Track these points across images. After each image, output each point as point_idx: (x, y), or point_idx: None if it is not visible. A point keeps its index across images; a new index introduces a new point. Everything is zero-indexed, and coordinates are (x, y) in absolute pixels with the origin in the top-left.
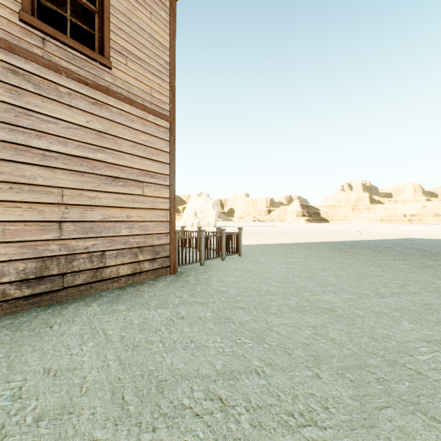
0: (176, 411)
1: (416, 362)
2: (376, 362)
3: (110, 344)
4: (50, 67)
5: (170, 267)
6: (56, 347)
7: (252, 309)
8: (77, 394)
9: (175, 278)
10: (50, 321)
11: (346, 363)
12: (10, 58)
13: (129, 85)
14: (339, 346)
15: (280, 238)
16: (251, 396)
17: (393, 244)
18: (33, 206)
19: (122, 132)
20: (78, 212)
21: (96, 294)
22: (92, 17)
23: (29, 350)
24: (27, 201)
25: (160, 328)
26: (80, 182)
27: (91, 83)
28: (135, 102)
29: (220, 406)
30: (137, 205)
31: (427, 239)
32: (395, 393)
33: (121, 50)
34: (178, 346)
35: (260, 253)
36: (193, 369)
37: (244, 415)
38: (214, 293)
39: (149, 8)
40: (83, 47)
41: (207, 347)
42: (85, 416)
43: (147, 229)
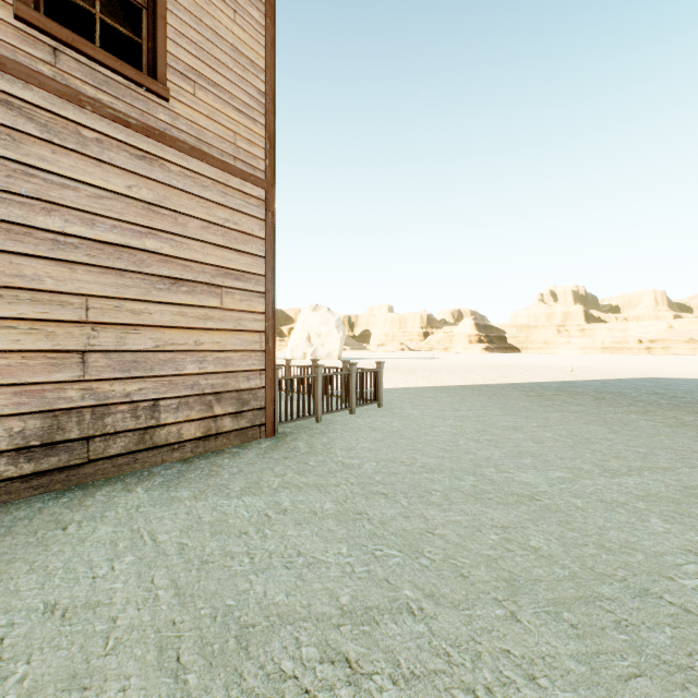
0: (270, 684)
1: (680, 591)
2: (612, 590)
3: (162, 559)
4: (66, 97)
5: (266, 426)
6: (70, 564)
7: (400, 497)
8: (99, 651)
9: (274, 444)
10: (64, 518)
11: (562, 593)
12: None
13: (198, 127)
14: (548, 561)
15: (443, 378)
16: (401, 655)
17: (624, 387)
18: (37, 326)
19: (187, 205)
20: (113, 336)
21: (143, 471)
22: (138, 16)
23: (24, 569)
24: (27, 318)
25: (247, 530)
26: (116, 286)
27: (135, 124)
28: (208, 156)
29: (347, 675)
30: (212, 325)
31: (678, 379)
32: (650, 649)
33: (186, 71)
34: (277, 563)
35: (413, 401)
36: (302, 605)
37: (389, 691)
38: (338, 468)
39: (232, 3)
40: (121, 63)
41: (326, 564)
42: (109, 694)
43: (228, 363)
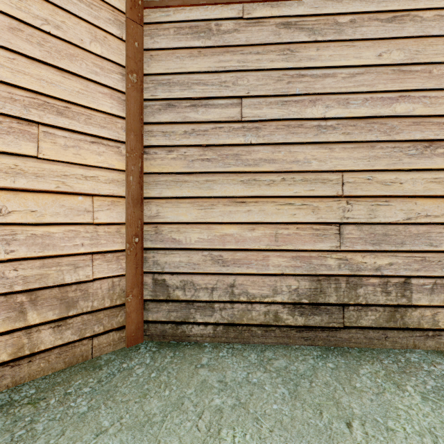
0: None
1: None
2: None
3: None
4: None
5: None
6: None
7: None
8: None
9: None
10: (340, 399)
11: None
12: (282, 9)
13: None
14: None
15: None
16: None
17: None
18: (306, 202)
19: (442, 52)
20: (364, 208)
21: (395, 352)
22: None
23: None
24: (299, 195)
25: None
26: (367, 159)
27: None
28: None
29: None
30: None
31: None
32: None
33: None
34: None
35: None
36: None
37: None
38: None
39: None
40: None
41: None
42: None
43: None
